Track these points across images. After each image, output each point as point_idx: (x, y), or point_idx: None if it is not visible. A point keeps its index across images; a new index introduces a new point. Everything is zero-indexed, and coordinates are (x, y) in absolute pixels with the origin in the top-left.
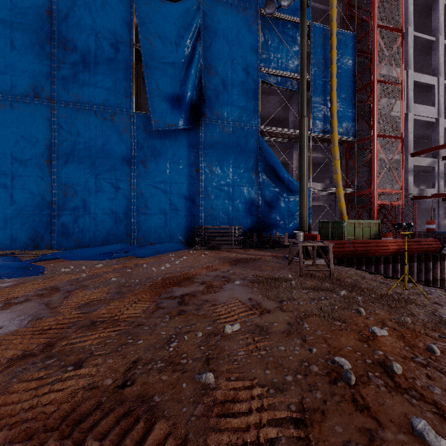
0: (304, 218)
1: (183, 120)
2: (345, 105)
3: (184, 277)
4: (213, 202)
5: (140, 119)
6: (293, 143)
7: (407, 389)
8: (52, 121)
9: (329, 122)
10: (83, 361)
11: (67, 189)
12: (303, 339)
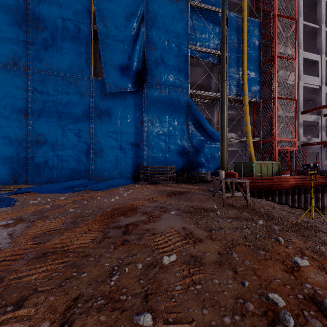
0: (225, 160)
1: (130, 85)
2: (253, 75)
3: (129, 208)
4: (153, 147)
5: (97, 83)
6: (214, 103)
7: None
8: (28, 84)
9: (241, 87)
10: (25, 299)
11: (39, 137)
12: (234, 271)
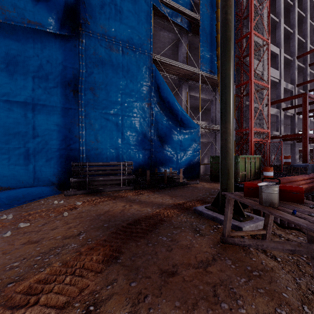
0: (231, 152)
1: (53, 21)
2: None
3: None
4: (98, 133)
5: None
6: (182, 82)
7: None
8: None
9: (215, 63)
10: None
11: None
12: None
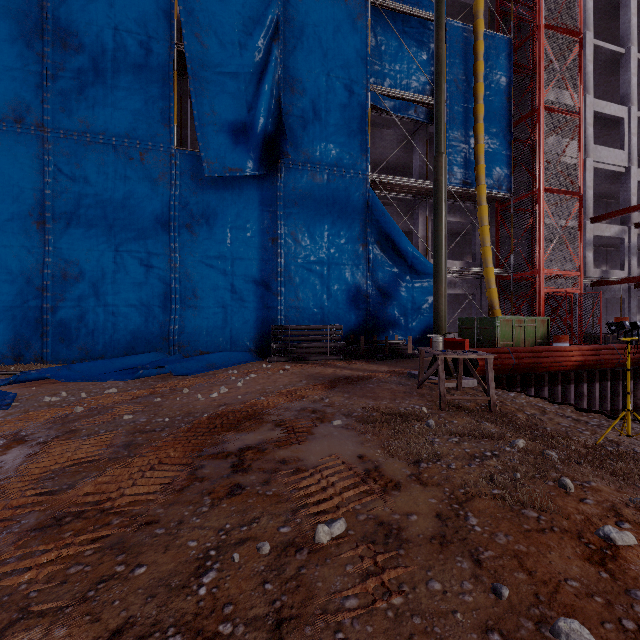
0: (442, 313)
1: (252, 163)
2: (497, 144)
3: (247, 413)
4: (298, 289)
5: (185, 160)
6: (419, 201)
7: None
8: (45, 161)
9: (473, 169)
10: None
11: (68, 267)
12: (475, 559)
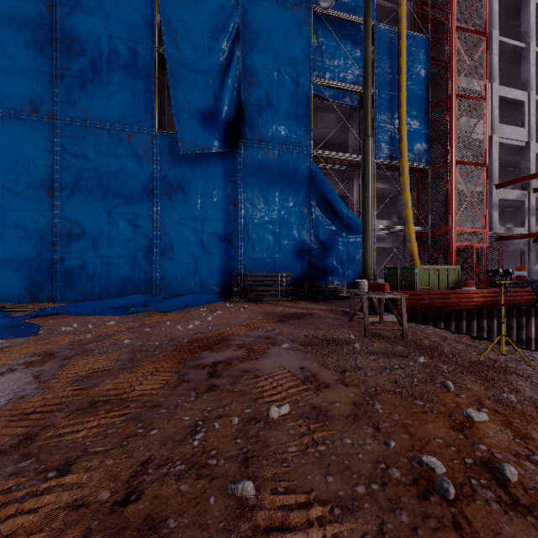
0: (369, 263)
1: (218, 142)
2: (417, 125)
3: (217, 339)
4: (255, 243)
5: (164, 140)
6: (353, 172)
7: (529, 506)
8: (54, 142)
9: (398, 145)
10: (72, 462)
11: (72, 226)
12: (376, 427)
